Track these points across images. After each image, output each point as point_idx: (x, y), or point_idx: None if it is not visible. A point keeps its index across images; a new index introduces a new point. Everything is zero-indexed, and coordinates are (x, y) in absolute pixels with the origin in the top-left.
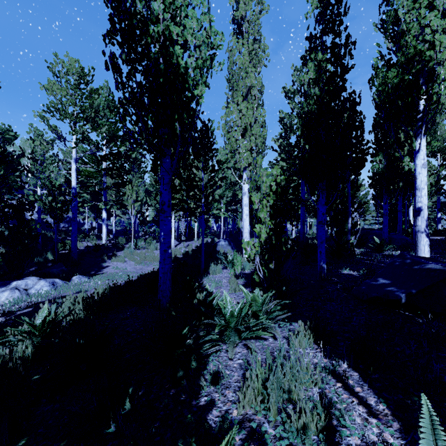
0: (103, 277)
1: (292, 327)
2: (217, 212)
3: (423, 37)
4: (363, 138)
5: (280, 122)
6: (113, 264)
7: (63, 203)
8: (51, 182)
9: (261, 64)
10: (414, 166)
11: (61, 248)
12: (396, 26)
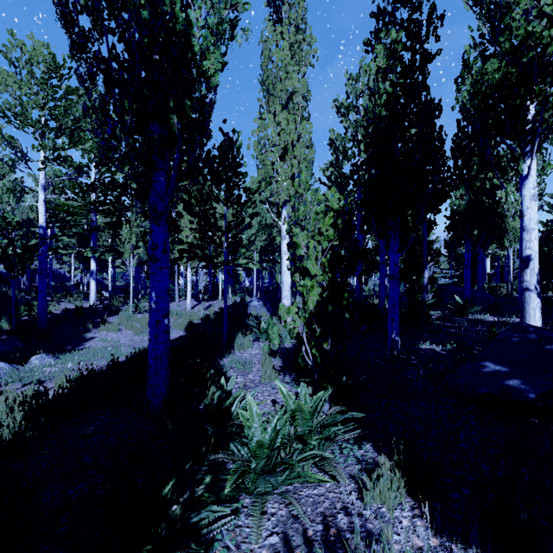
0: (82, 354)
1: (362, 454)
2: (246, 262)
3: (538, 12)
4: (443, 162)
5: (330, 145)
6: (100, 335)
7: (24, 249)
8: (4, 218)
9: (307, 62)
10: (521, 198)
11: (25, 313)
12: (493, 4)
